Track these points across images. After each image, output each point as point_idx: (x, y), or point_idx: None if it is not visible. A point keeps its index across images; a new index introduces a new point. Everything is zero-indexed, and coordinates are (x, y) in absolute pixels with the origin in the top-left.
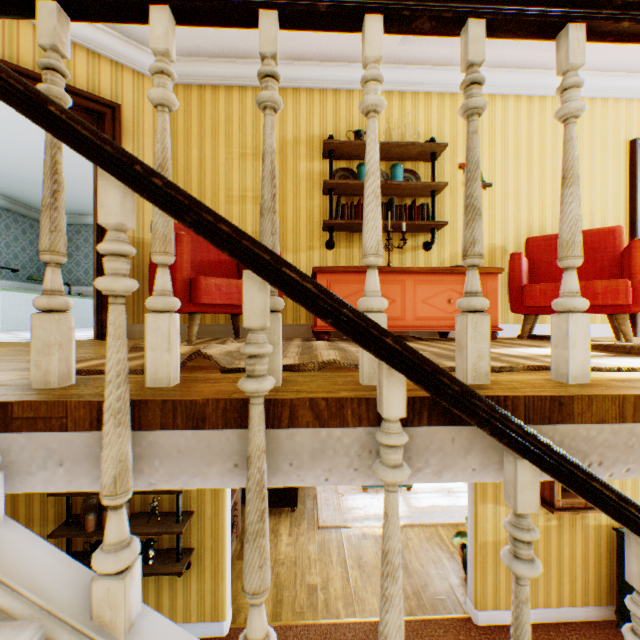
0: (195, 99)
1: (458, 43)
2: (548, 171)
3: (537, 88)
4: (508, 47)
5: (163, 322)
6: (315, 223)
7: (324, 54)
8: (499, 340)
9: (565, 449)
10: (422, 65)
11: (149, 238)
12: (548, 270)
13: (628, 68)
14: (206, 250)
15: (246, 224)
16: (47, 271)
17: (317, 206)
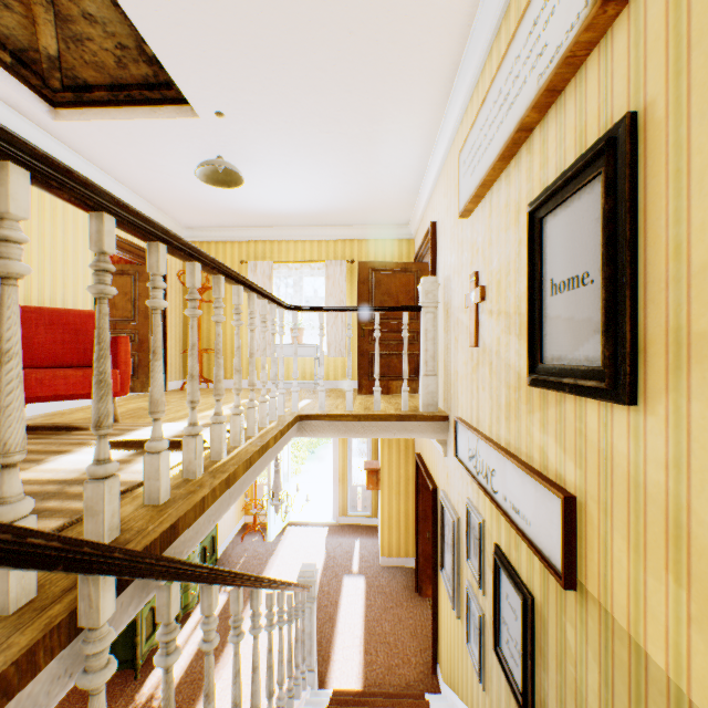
0: None
1: None
2: (23, 228)
3: (11, 127)
4: None
5: None
6: None
7: None
8: None
9: (176, 556)
10: None
11: None
12: (32, 347)
13: (98, 163)
14: None
15: None
16: None
17: None
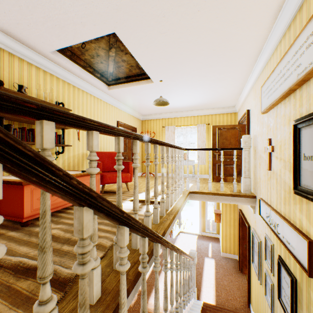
0: None
1: (76, 67)
2: None
3: (97, 94)
4: (92, 78)
5: (99, 270)
6: None
7: None
8: None
9: None
10: (57, 64)
11: None
12: (104, 165)
13: (118, 99)
14: None
15: None
16: (46, 286)
17: None
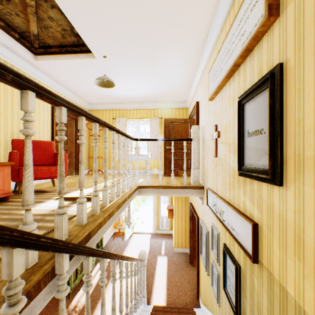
0: None
1: None
2: None
3: (17, 64)
4: (6, 37)
5: None
6: None
7: None
8: (13, 199)
9: (90, 246)
10: None
11: None
12: None
13: (53, 77)
14: None
15: None
16: None
17: None
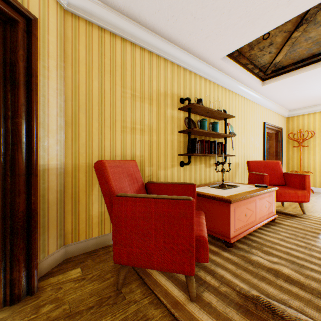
0: (96, 37)
1: (238, 68)
2: (248, 130)
3: (247, 95)
4: (249, 77)
5: None
6: (175, 150)
7: (187, 46)
8: (279, 221)
9: None
10: (219, 70)
11: (53, 163)
12: None
13: (266, 96)
14: (132, 181)
15: (136, 149)
16: None
17: (176, 139)
